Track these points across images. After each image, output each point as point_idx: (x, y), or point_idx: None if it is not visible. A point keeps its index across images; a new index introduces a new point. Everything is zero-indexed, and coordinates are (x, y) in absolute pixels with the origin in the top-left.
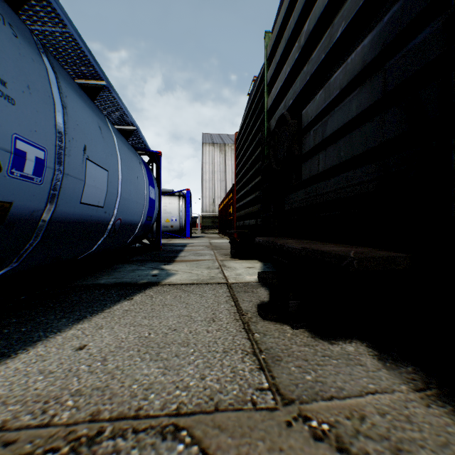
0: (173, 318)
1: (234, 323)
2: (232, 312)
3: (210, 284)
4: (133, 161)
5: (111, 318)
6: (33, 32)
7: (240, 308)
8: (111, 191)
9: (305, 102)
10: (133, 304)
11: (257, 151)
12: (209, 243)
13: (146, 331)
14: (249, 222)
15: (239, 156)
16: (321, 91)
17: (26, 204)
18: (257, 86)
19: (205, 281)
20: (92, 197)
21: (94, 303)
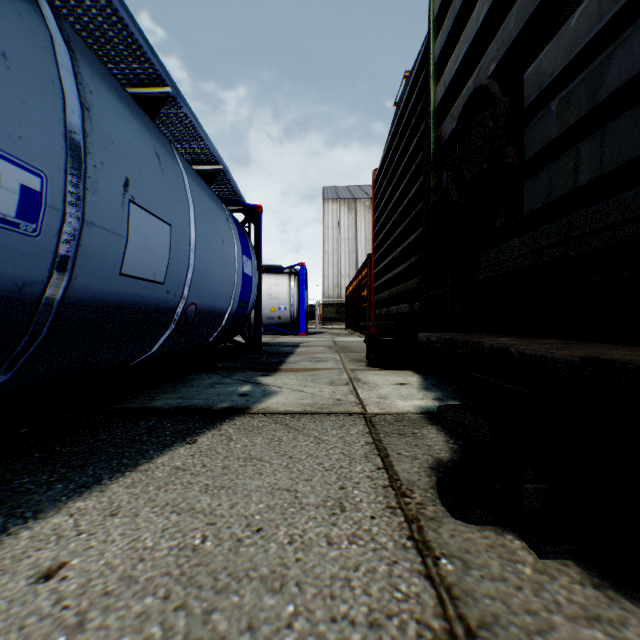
0: (260, 495)
1: (386, 519)
2: (380, 485)
3: (335, 414)
4: (216, 215)
5: (142, 487)
6: (53, 3)
7: (396, 476)
8: (176, 258)
9: (526, 59)
10: (193, 454)
11: (412, 190)
12: (332, 342)
13: (198, 530)
14: (397, 309)
15: (381, 205)
16: (586, 1)
17: (6, 270)
18: (413, 80)
19: (325, 409)
20: (141, 267)
21: (128, 447)
